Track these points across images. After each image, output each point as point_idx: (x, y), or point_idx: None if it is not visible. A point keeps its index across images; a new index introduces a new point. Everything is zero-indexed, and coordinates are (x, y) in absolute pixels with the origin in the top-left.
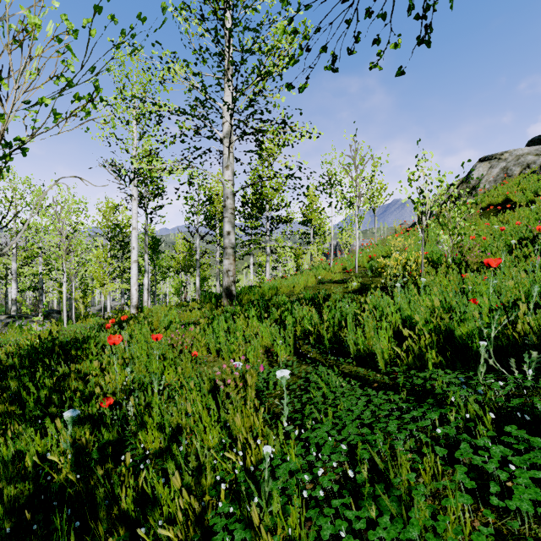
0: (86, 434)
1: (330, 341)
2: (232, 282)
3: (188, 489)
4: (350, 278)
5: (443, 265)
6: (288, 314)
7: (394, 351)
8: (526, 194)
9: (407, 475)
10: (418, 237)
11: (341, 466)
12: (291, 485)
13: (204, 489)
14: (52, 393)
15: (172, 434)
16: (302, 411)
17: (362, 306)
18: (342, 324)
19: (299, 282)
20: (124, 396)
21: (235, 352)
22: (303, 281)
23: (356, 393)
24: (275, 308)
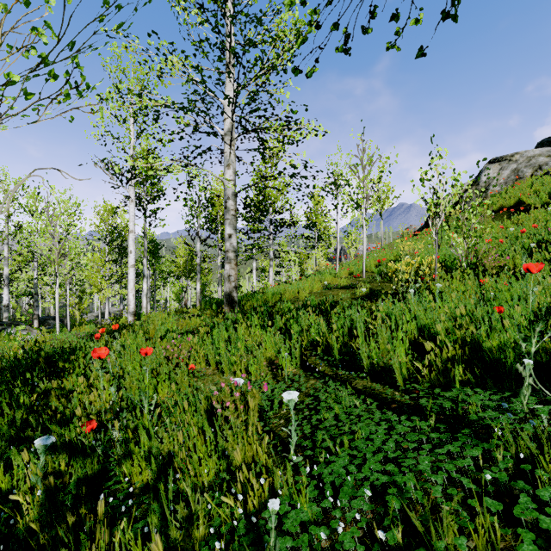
0: (62, 465)
1: (340, 352)
2: (234, 288)
3: (175, 544)
4: (357, 283)
5: (458, 270)
6: (294, 323)
7: (412, 365)
8: (540, 196)
9: (456, 541)
10: (426, 241)
11: (364, 516)
12: (303, 545)
13: (195, 542)
14: (29, 413)
15: (163, 463)
16: (311, 436)
17: (372, 313)
18: (352, 333)
19: (304, 288)
20: (112, 416)
21: (236, 364)
22: (308, 286)
23: (374, 417)
24: (279, 315)
